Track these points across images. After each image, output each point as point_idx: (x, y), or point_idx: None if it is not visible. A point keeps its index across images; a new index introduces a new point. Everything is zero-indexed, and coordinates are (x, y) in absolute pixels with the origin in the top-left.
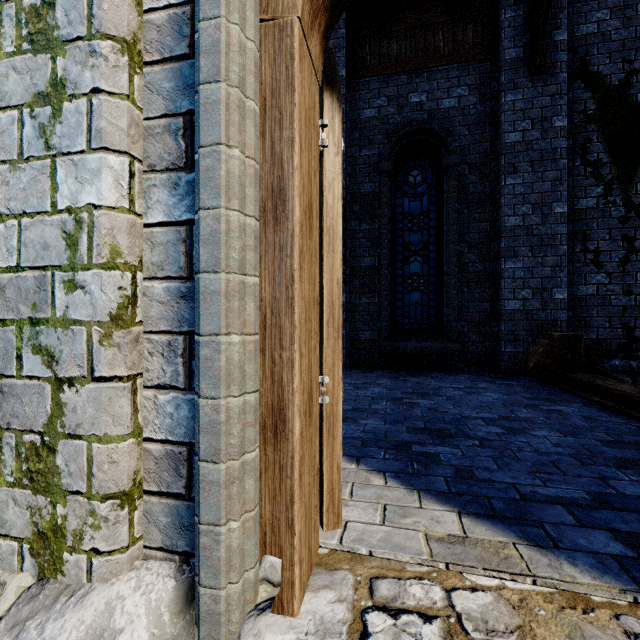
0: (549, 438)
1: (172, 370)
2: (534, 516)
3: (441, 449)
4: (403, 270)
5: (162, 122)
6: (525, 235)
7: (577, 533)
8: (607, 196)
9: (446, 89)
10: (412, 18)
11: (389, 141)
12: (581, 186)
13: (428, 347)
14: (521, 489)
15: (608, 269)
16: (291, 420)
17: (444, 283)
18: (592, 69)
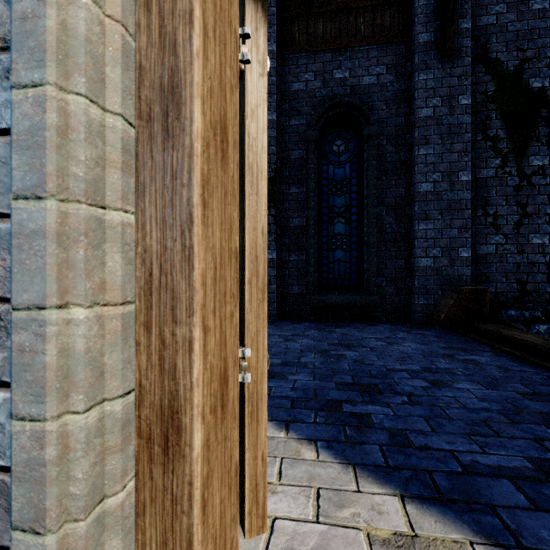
0: (473, 391)
1: (3, 357)
2: (483, 497)
3: (372, 408)
4: (328, 230)
5: None
6: (435, 200)
7: (536, 521)
8: (504, 167)
9: (366, 67)
10: (336, 1)
11: (316, 112)
12: (482, 158)
13: (351, 300)
14: (461, 458)
15: (505, 231)
16: (188, 428)
17: (365, 242)
18: (492, 55)
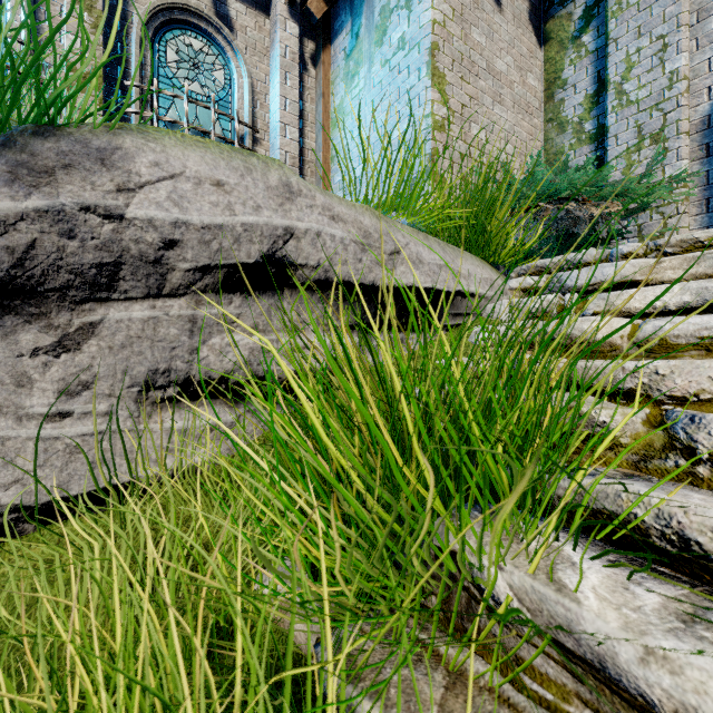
0: None
1: (700, 210)
2: None
3: None
4: None
5: (696, 148)
6: None
7: None
8: None
9: None
10: None
11: None
12: None
13: None
14: None
15: None
16: None
17: None
18: None
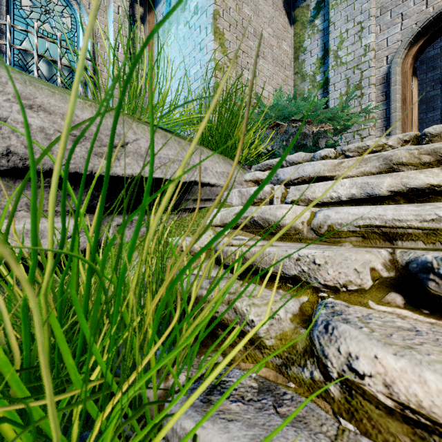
0: None
1: (382, 133)
2: None
3: None
4: None
5: (380, 94)
6: None
7: None
8: None
9: None
10: None
11: None
12: None
13: None
14: None
15: None
16: None
17: None
18: None
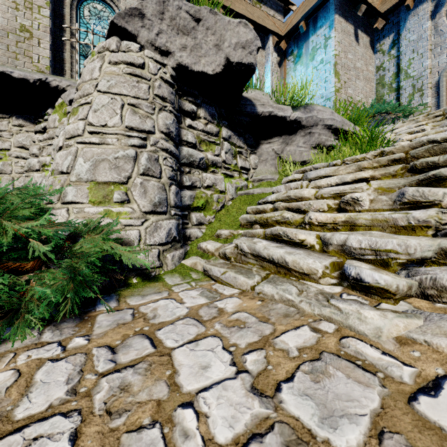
0: None
1: None
2: None
3: None
4: None
5: (434, 93)
6: None
7: None
8: None
9: None
10: None
11: None
12: None
13: None
14: None
15: None
16: None
17: None
18: None
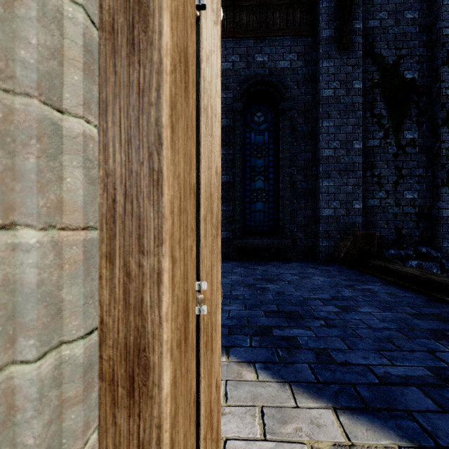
0: (374, 314)
1: None
2: (400, 404)
3: (297, 332)
4: (250, 186)
5: None
6: (335, 163)
7: (446, 422)
8: (386, 139)
9: (281, 54)
10: None
11: (241, 88)
12: (370, 131)
13: (269, 243)
14: (376, 371)
15: (386, 188)
16: (157, 367)
17: (280, 196)
18: (377, 51)
